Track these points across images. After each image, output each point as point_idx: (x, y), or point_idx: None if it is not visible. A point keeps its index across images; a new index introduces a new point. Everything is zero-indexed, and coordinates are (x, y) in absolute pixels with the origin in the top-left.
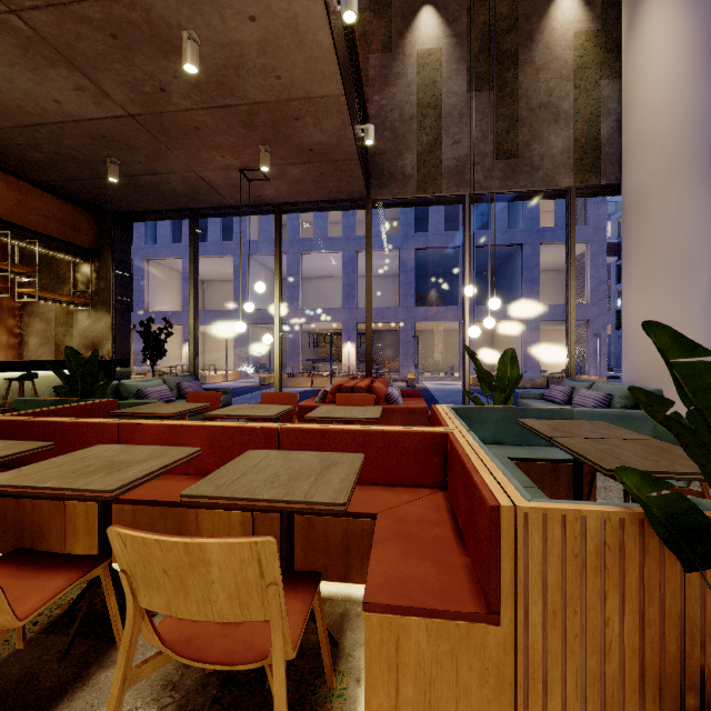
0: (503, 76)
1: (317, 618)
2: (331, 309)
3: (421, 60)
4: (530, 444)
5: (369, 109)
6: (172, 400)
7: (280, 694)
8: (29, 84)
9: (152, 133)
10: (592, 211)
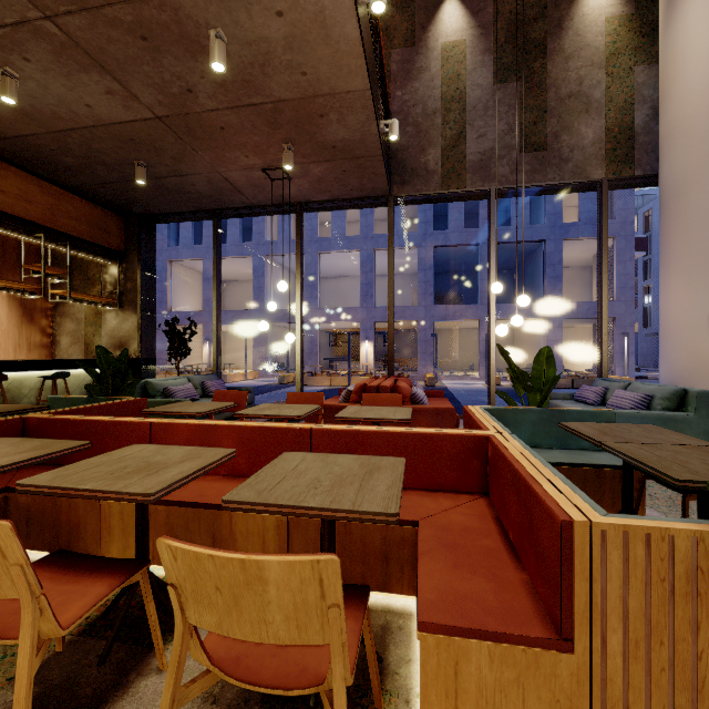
0: (531, 66)
1: (364, 634)
2: (349, 308)
3: (445, 53)
4: (569, 448)
5: (391, 105)
6: (197, 398)
7: None
8: (62, 90)
9: (178, 135)
10: (619, 205)
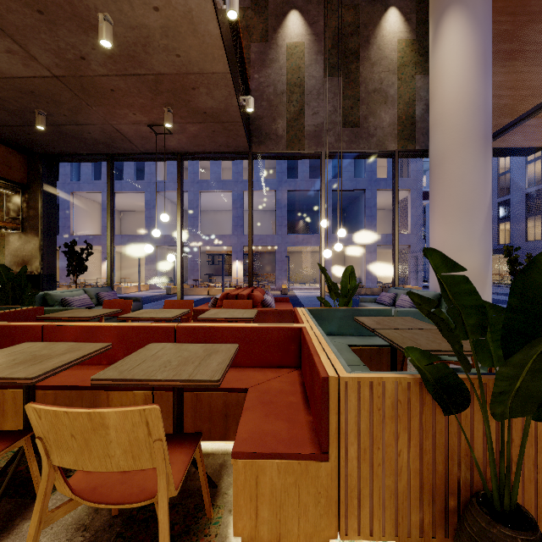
0: (349, 67)
1: (198, 466)
2: (223, 235)
3: (290, 50)
4: (363, 335)
5: (251, 84)
6: (92, 307)
7: (164, 521)
8: None
9: (74, 92)
10: (413, 168)
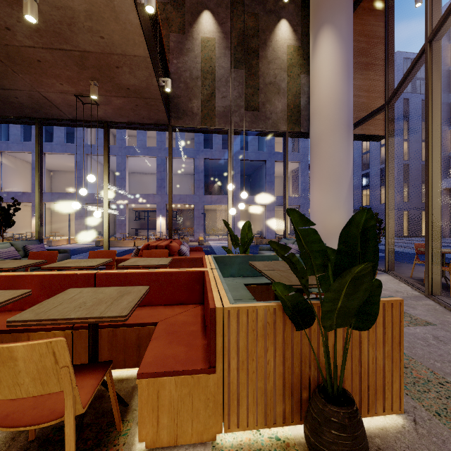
0: (251, 62)
1: (109, 389)
2: (149, 194)
3: (203, 43)
4: (257, 276)
5: (170, 68)
6: (19, 258)
7: (70, 434)
8: None
9: None
10: (302, 145)
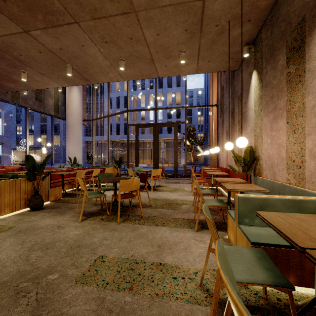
0: None
1: None
2: None
3: None
4: None
5: None
6: None
7: None
8: None
9: None
10: None
